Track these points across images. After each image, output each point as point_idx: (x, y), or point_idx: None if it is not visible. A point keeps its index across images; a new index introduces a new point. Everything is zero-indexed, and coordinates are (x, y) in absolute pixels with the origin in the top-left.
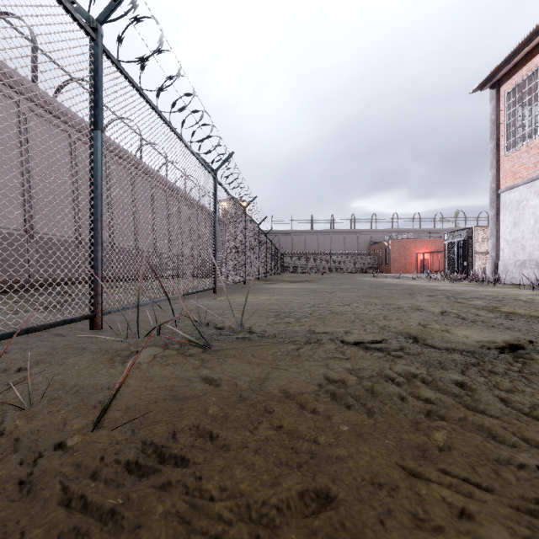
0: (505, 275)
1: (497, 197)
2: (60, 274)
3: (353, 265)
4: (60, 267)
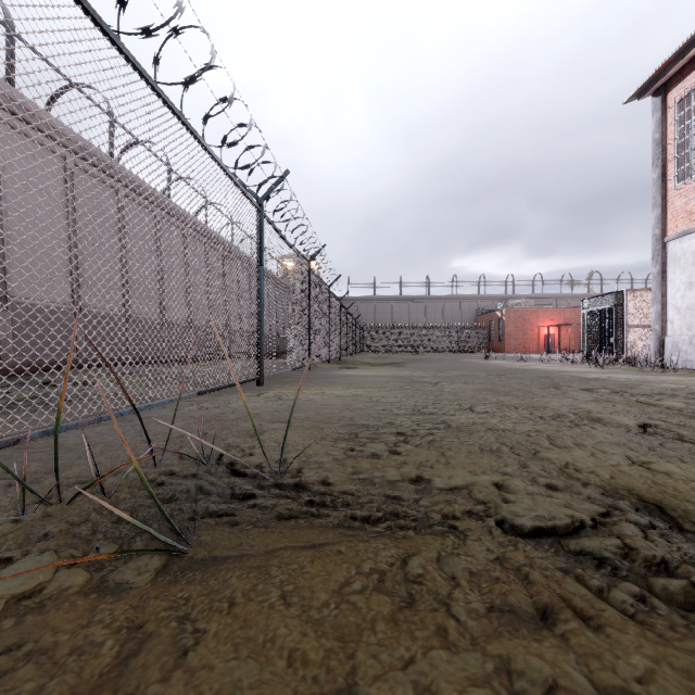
0: (678, 357)
1: (663, 247)
2: (48, 355)
3: (455, 342)
4: (48, 345)
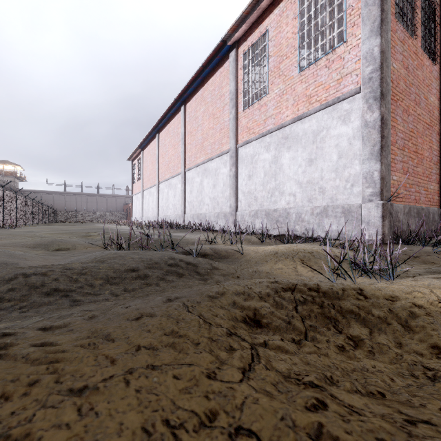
0: None
1: (132, 197)
2: None
3: (110, 218)
4: None
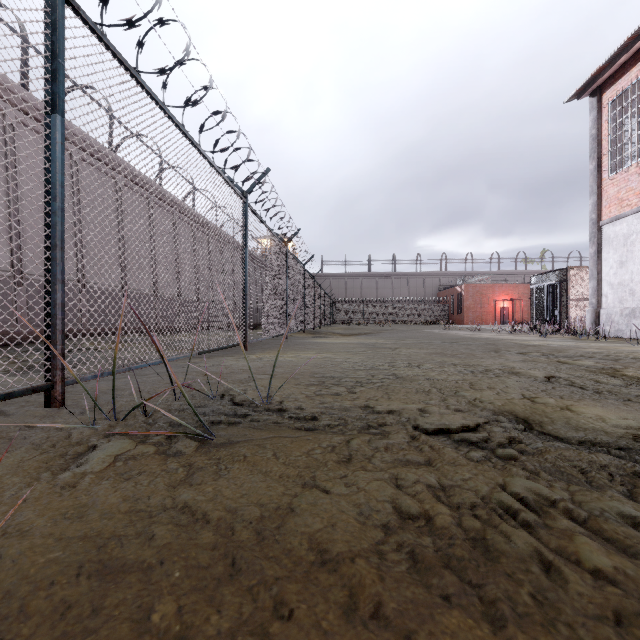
0: (610, 327)
1: (598, 230)
2: None
3: (419, 315)
4: None
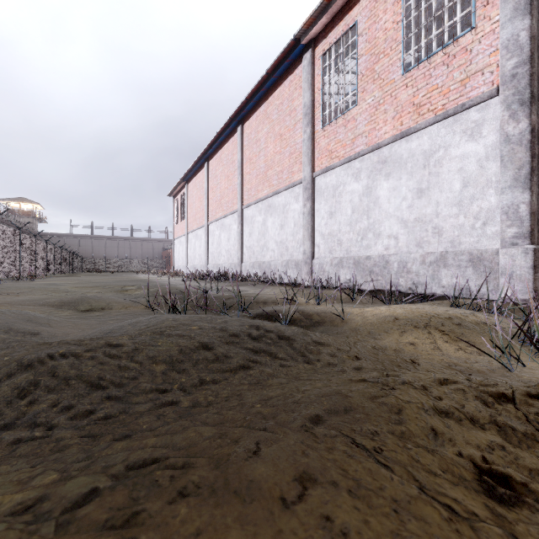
0: None
1: (174, 241)
2: None
3: (146, 266)
4: None
